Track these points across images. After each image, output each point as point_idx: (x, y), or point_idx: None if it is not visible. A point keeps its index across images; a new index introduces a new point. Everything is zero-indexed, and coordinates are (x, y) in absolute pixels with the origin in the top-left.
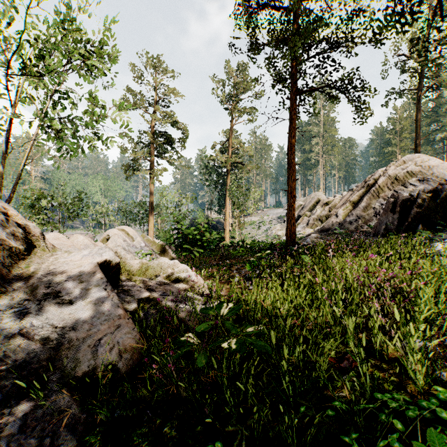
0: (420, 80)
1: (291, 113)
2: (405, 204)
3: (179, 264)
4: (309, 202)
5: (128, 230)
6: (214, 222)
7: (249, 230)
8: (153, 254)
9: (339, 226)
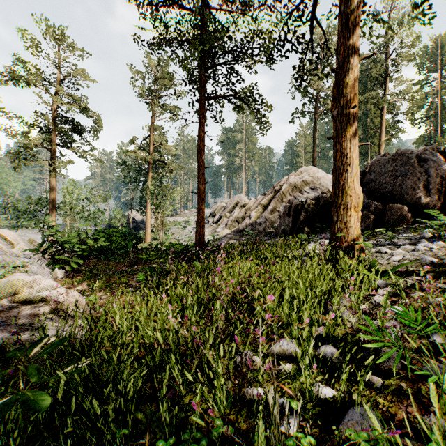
0: (316, 105)
1: (200, 116)
2: (297, 209)
3: (41, 280)
4: (230, 203)
5: (6, 235)
6: (99, 227)
7: (174, 231)
8: (26, 266)
9: (251, 227)
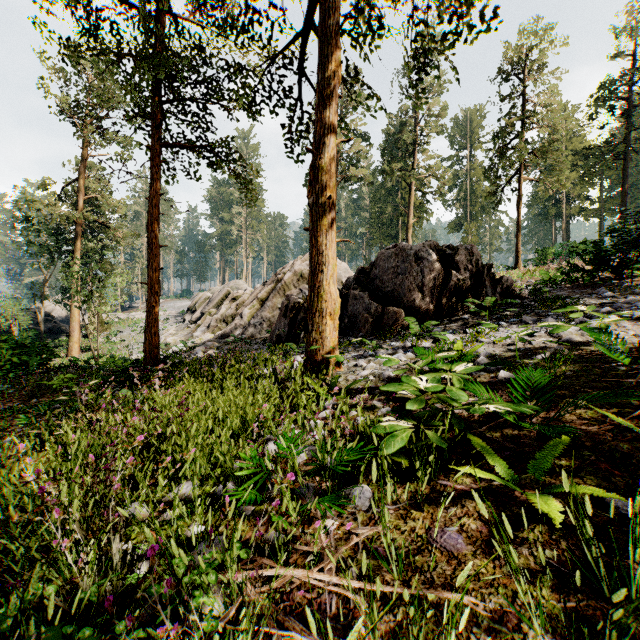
0: (337, 168)
1: (152, 170)
2: (296, 308)
3: None
4: (217, 294)
5: None
6: None
7: (126, 335)
8: None
9: (243, 331)
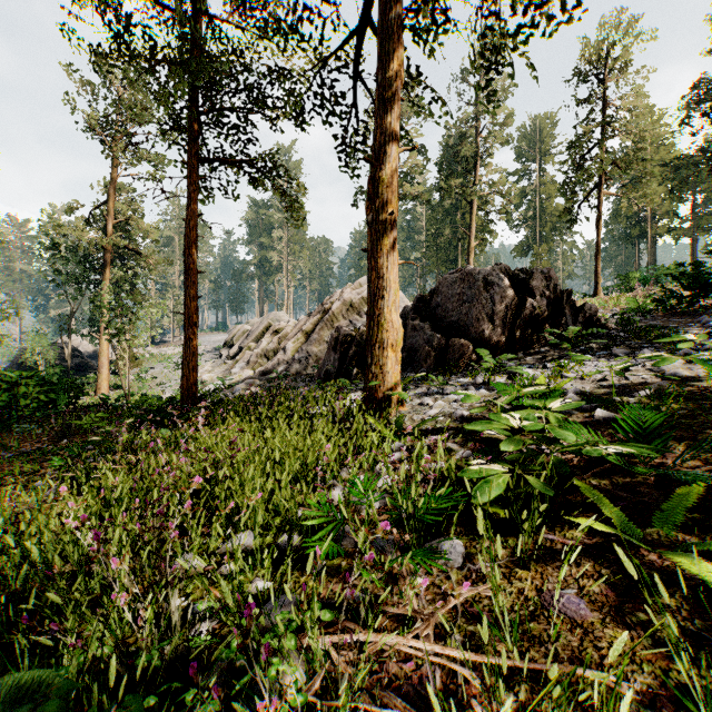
0: None
1: (190, 188)
2: (347, 341)
3: None
4: (257, 327)
5: None
6: None
7: (158, 372)
8: None
9: (286, 366)
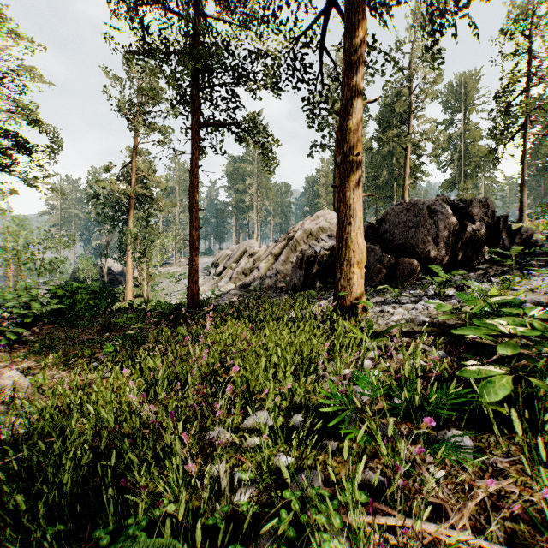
0: None
1: (193, 146)
2: (310, 261)
3: None
4: (236, 251)
5: None
6: (50, 286)
7: (165, 285)
8: None
9: (260, 281)
